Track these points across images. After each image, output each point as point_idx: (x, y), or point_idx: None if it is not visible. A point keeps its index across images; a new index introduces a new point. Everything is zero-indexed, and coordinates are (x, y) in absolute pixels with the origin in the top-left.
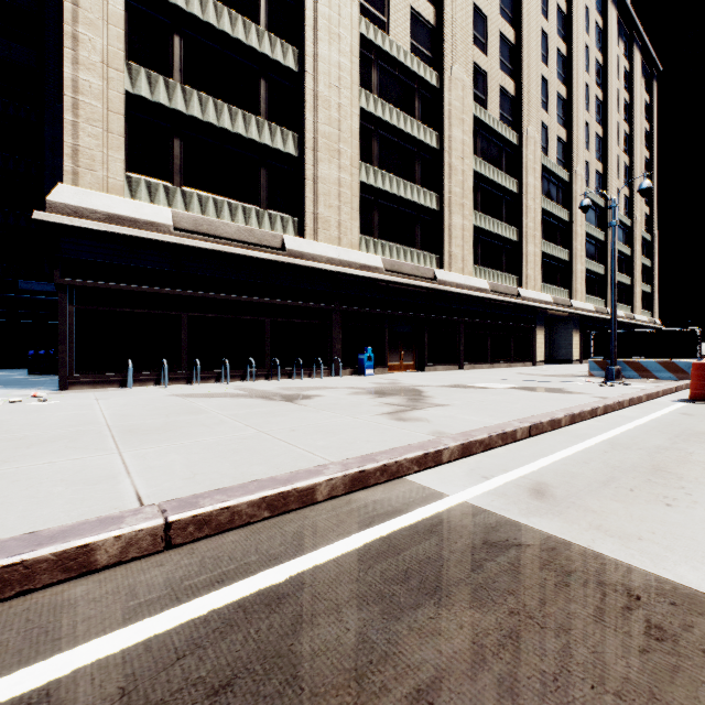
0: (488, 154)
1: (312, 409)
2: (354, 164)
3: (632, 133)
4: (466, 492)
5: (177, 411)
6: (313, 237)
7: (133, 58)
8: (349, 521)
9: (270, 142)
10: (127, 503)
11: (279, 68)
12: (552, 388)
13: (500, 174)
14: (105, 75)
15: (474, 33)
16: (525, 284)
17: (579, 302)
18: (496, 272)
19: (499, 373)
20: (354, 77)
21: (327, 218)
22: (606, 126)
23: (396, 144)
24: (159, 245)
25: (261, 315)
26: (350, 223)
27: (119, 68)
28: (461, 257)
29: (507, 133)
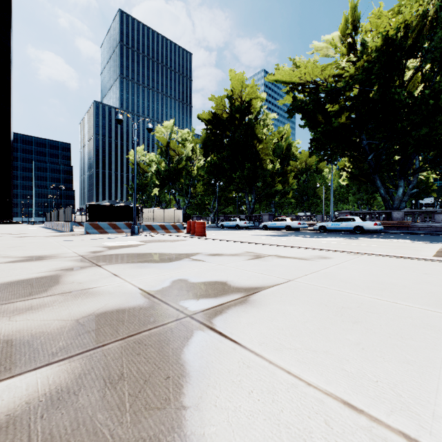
0: None
1: (315, 274)
2: None
3: None
4: None
5: None
6: None
7: None
8: None
9: None
10: None
11: None
12: (155, 239)
13: None
14: None
15: None
16: None
17: None
18: None
19: (13, 238)
20: None
21: None
22: None
23: None
24: None
25: None
26: None
27: None
28: None
29: None
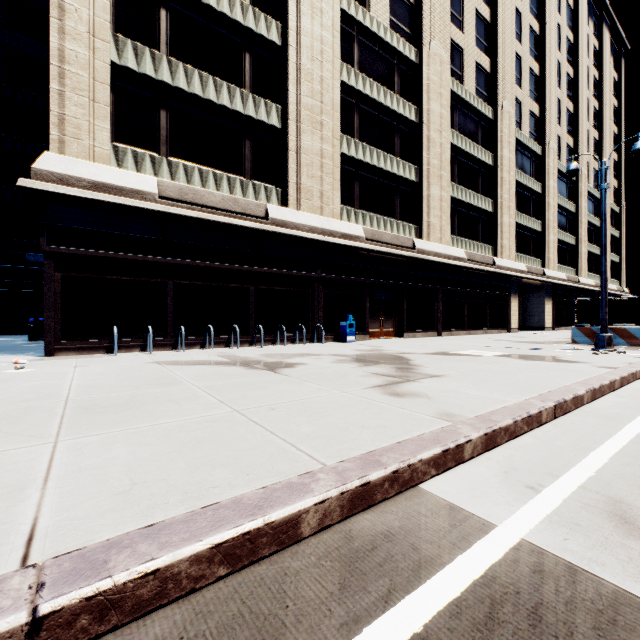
0: (464, 128)
1: (295, 380)
2: (335, 136)
3: (602, 109)
4: (518, 519)
5: (151, 381)
6: (296, 206)
7: (120, 31)
8: (354, 586)
9: (254, 114)
10: (4, 552)
11: (263, 42)
12: (544, 356)
13: (476, 147)
14: (91, 45)
15: (451, 11)
16: (501, 254)
17: (552, 271)
18: (472, 242)
19: (479, 340)
20: (335, 51)
21: (310, 188)
22: (577, 101)
23: (376, 118)
24: (144, 213)
25: (245, 283)
26: (332, 193)
27: (105, 39)
28: (438, 227)
29: (482, 108)
